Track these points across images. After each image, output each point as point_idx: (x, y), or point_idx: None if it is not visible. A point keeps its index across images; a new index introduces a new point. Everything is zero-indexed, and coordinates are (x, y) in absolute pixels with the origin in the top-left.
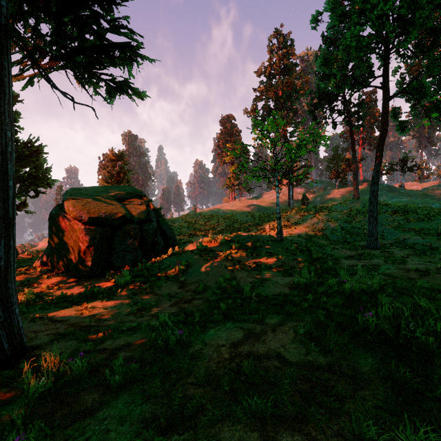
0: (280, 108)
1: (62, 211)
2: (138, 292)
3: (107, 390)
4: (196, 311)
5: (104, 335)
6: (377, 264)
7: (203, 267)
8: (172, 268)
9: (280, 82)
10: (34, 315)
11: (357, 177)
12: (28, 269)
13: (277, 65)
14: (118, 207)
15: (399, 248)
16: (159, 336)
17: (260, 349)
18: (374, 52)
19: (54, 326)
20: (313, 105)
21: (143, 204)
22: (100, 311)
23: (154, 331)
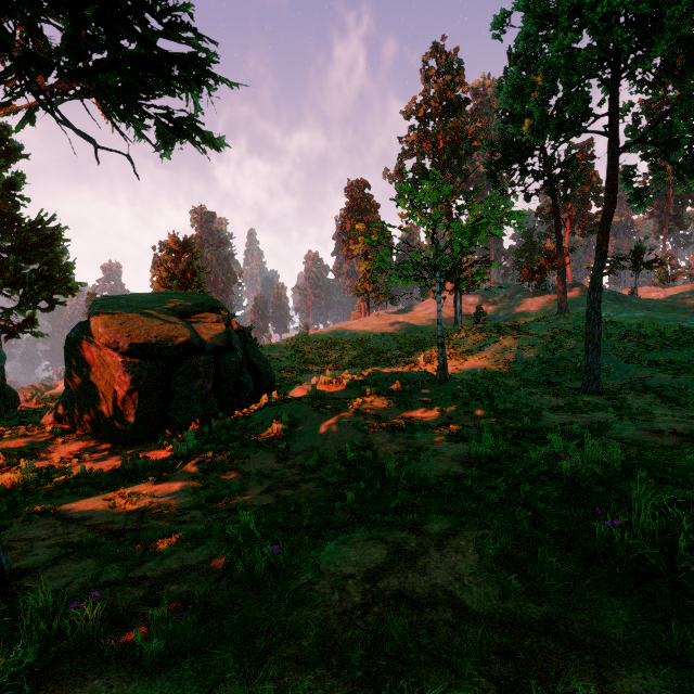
0: (442, 169)
1: (86, 333)
2: (210, 468)
3: (136, 668)
4: (304, 505)
5: (145, 548)
6: (605, 421)
7: (318, 425)
8: (267, 427)
9: (442, 127)
10: (33, 508)
11: (564, 278)
12: (32, 427)
13: (436, 100)
14: (180, 326)
15: (635, 393)
16: (238, 555)
17: (417, 586)
18: (596, 75)
19: (63, 530)
20: (495, 164)
21: (221, 322)
22: (144, 501)
23: (231, 541)
